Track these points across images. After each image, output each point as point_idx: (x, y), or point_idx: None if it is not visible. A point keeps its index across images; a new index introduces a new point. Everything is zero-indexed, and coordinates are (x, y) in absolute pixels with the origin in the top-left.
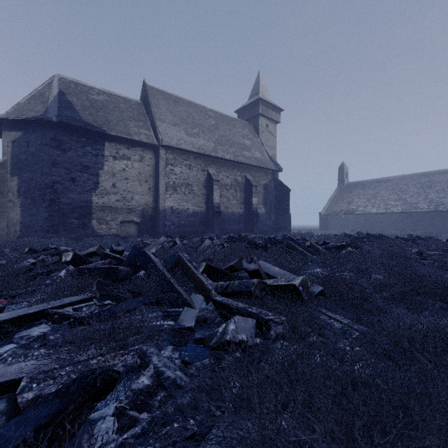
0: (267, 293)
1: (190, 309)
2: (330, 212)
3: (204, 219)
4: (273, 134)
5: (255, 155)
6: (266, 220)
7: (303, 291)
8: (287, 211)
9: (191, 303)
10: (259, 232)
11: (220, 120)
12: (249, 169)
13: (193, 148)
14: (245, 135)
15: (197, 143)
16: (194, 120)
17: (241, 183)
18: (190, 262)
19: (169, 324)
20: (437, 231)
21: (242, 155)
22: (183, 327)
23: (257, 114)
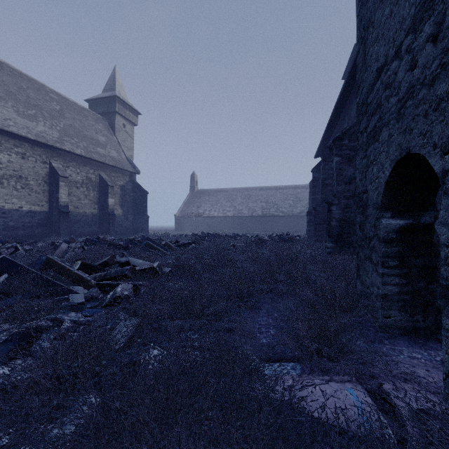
0: (136, 276)
1: (75, 295)
2: (183, 214)
3: (46, 220)
4: (130, 135)
5: (111, 154)
6: (123, 221)
7: (159, 270)
8: (145, 213)
9: (75, 291)
10: (116, 233)
11: (67, 106)
12: (104, 167)
13: (29, 133)
14: (99, 130)
15: (35, 129)
16: (28, 98)
17: (95, 181)
18: (63, 263)
19: (63, 304)
20: (252, 230)
21: (96, 151)
22: (77, 303)
23: (113, 111)
